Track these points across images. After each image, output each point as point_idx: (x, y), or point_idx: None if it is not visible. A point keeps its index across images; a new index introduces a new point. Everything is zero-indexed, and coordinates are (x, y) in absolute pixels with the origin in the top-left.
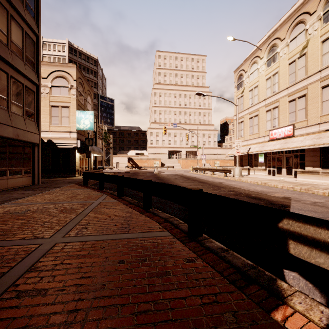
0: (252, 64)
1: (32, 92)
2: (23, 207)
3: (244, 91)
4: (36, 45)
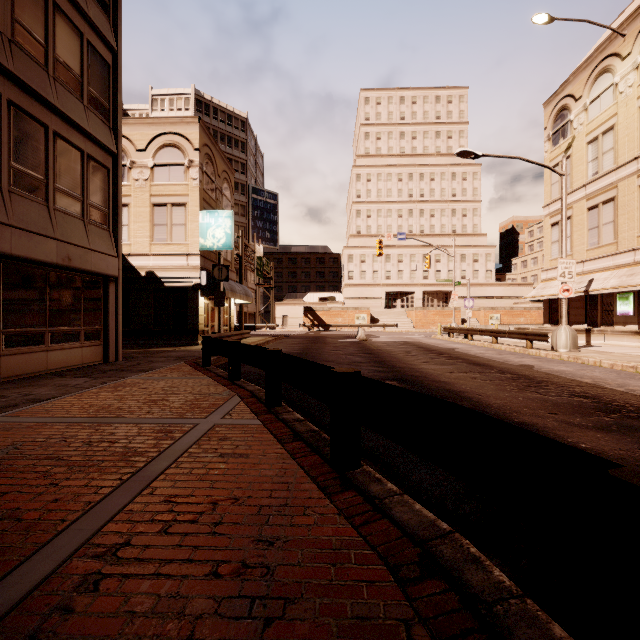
0: (595, 77)
1: (104, 169)
2: (17, 433)
3: (573, 146)
4: (113, 71)
